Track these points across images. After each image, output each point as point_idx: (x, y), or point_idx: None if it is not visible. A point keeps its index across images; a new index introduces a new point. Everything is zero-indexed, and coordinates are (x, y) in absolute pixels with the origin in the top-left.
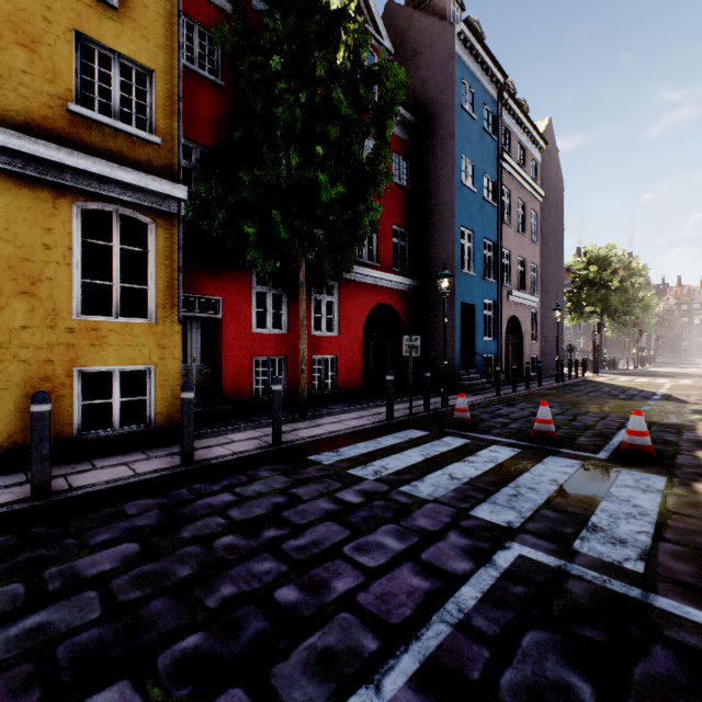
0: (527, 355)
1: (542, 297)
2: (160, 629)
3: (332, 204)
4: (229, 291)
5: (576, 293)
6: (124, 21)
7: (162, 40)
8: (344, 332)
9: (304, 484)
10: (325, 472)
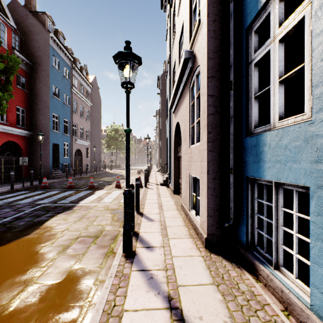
0: (84, 164)
1: (92, 142)
2: None
3: None
4: None
5: (108, 140)
6: None
7: None
8: None
9: None
10: None
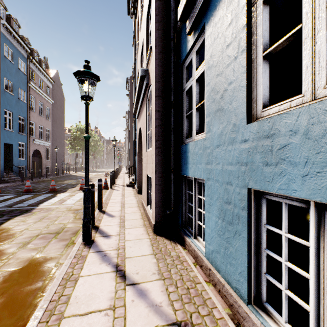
0: (44, 166)
1: (53, 142)
2: None
3: None
4: None
5: (73, 141)
6: None
7: None
8: None
9: None
10: None
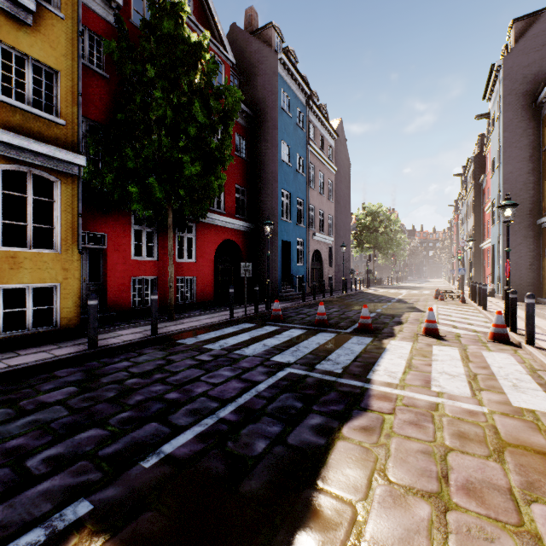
0: (325, 276)
1: (336, 237)
2: (106, 413)
3: (193, 176)
4: (113, 228)
5: (359, 234)
6: (36, 34)
7: (66, 50)
8: (200, 260)
9: (176, 354)
10: (189, 347)
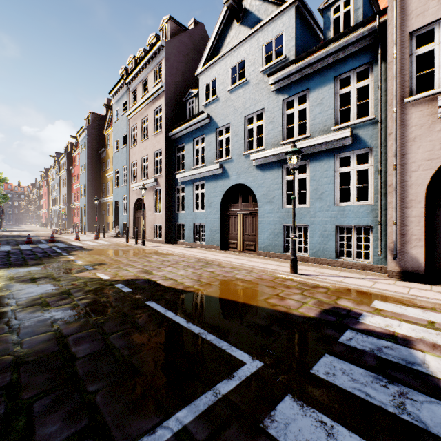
0: None
1: None
2: (32, 254)
3: None
4: None
5: None
6: None
7: None
8: None
9: None
10: None
